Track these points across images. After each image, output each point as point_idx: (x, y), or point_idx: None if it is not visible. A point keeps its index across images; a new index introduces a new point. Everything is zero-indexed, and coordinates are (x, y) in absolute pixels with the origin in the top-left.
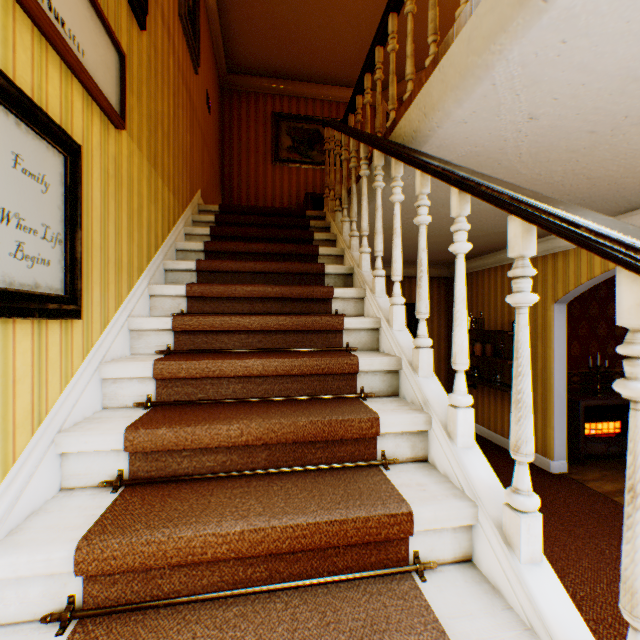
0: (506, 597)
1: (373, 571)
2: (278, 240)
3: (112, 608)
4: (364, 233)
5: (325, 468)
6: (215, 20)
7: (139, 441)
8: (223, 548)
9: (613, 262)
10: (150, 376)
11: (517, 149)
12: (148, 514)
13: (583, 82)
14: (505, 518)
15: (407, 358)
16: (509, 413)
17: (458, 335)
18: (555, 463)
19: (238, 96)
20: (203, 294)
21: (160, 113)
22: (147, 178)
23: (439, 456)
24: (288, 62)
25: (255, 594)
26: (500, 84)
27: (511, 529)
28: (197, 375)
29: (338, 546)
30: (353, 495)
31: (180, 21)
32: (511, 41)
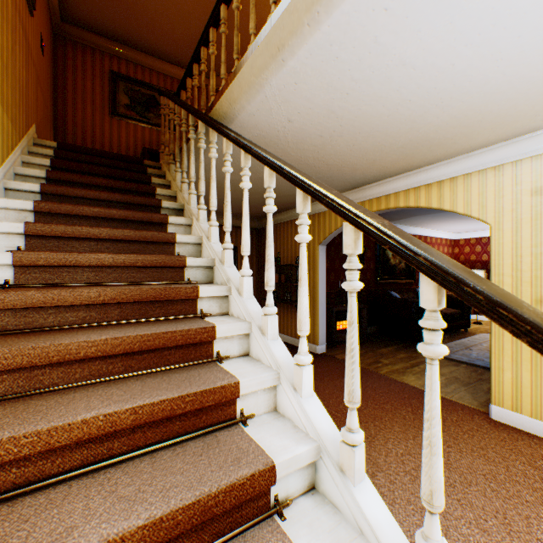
0: (262, 360)
1: (193, 362)
2: (120, 179)
3: (2, 397)
4: (192, 180)
5: (162, 319)
6: None
7: (10, 300)
8: (93, 350)
9: (294, 185)
10: (9, 263)
11: (286, 138)
12: (28, 340)
13: (310, 107)
14: (263, 322)
15: (219, 257)
16: (295, 320)
17: (245, 235)
18: (320, 347)
19: (73, 46)
20: (52, 210)
21: (1, 45)
22: None
23: (235, 308)
24: (127, 30)
25: (115, 380)
26: (270, 97)
27: (265, 326)
28: (55, 264)
29: (171, 349)
30: (181, 324)
31: None
32: (271, 76)
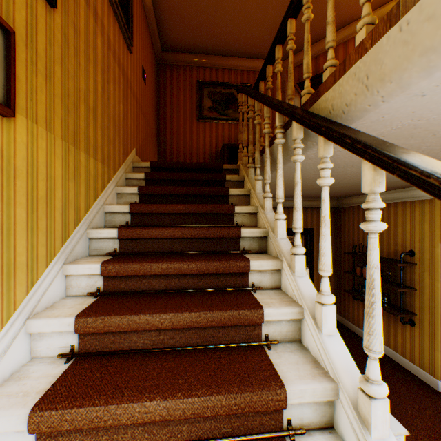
0: None
1: None
2: (198, 196)
3: None
4: (279, 200)
5: None
6: (150, 9)
7: None
8: None
9: None
10: (26, 429)
11: None
12: None
13: None
14: None
15: (348, 393)
16: (395, 329)
17: None
18: None
19: (170, 69)
20: (118, 273)
21: (82, 90)
22: (62, 157)
23: None
24: (209, 40)
25: None
26: None
27: None
28: (84, 426)
29: None
30: None
31: (110, 5)
32: None
